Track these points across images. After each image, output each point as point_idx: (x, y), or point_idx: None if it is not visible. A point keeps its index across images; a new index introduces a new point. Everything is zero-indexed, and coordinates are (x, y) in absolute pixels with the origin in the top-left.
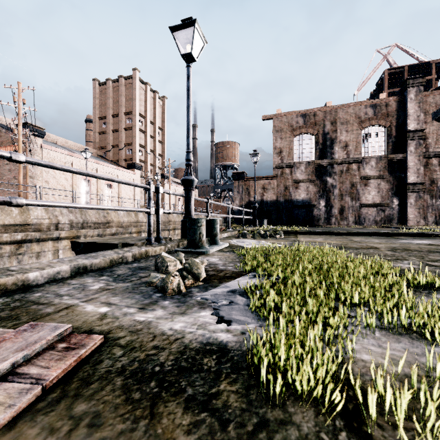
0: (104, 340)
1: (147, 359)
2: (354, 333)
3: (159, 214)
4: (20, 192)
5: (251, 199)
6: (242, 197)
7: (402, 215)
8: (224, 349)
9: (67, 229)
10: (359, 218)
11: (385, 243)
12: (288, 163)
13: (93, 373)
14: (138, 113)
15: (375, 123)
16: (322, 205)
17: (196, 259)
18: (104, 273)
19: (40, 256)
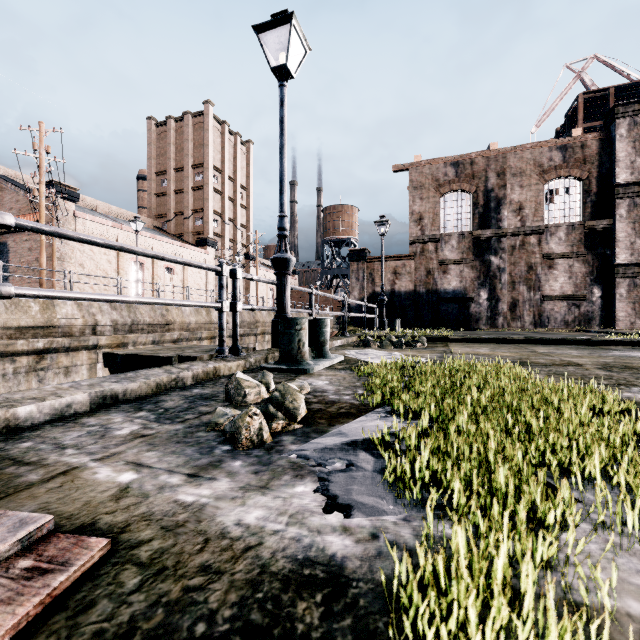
0: (110, 548)
1: (183, 602)
2: (591, 540)
3: (237, 311)
4: (42, 279)
5: (376, 288)
6: (363, 286)
7: (607, 313)
8: (338, 577)
9: (109, 333)
10: (540, 317)
11: (589, 356)
12: (432, 235)
13: (66, 638)
14: (212, 165)
15: (564, 173)
16: (484, 298)
17: (293, 383)
18: (144, 405)
19: (70, 373)
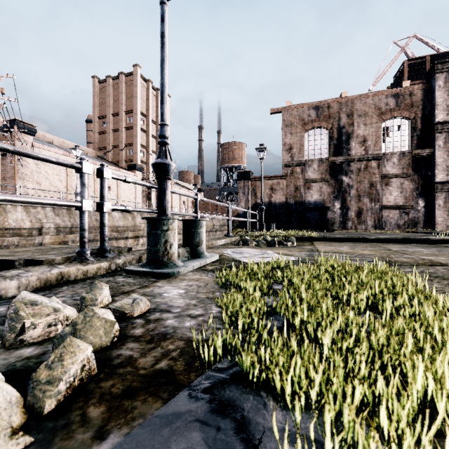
0: None
1: None
2: None
3: (104, 211)
4: None
5: (258, 200)
6: (248, 199)
7: (429, 218)
8: None
9: (53, 234)
10: (379, 221)
11: (441, 254)
12: (299, 160)
13: None
14: (139, 111)
15: (397, 115)
16: (337, 208)
17: (123, 300)
18: None
19: None
